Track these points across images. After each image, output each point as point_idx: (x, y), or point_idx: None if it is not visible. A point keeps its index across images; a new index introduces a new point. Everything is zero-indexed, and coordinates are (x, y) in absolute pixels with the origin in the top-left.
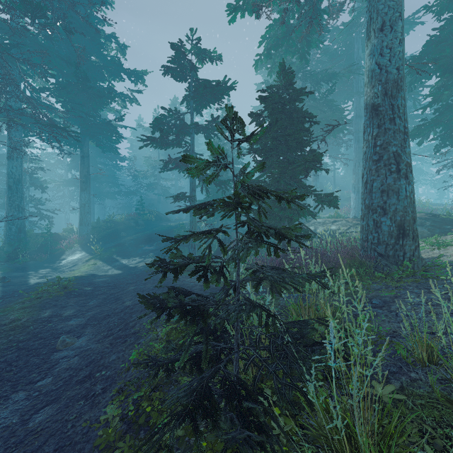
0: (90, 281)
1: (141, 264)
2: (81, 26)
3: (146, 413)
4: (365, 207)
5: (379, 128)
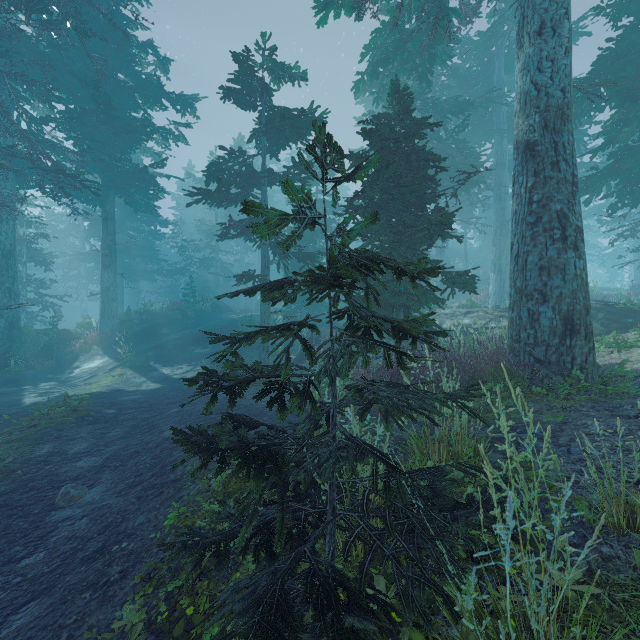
0: (113, 400)
1: (189, 374)
2: (103, 29)
3: (185, 617)
4: (516, 291)
5: (535, 176)
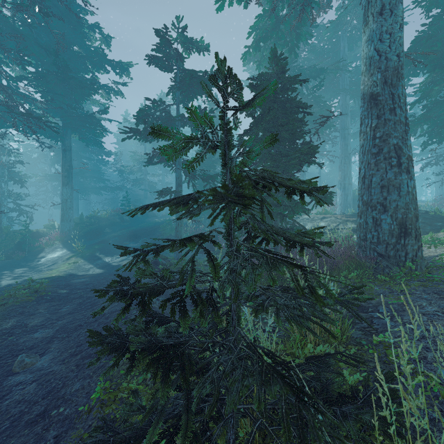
0: (67, 282)
1: (124, 262)
2: (63, 14)
3: None
4: (363, 203)
5: (378, 119)
